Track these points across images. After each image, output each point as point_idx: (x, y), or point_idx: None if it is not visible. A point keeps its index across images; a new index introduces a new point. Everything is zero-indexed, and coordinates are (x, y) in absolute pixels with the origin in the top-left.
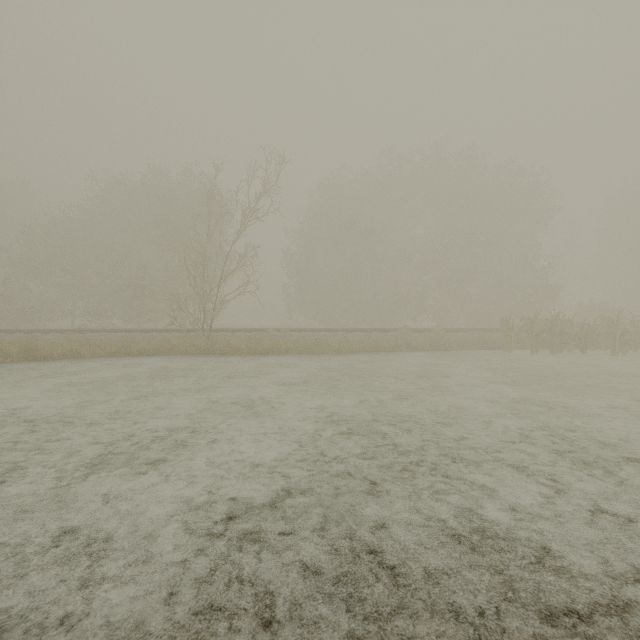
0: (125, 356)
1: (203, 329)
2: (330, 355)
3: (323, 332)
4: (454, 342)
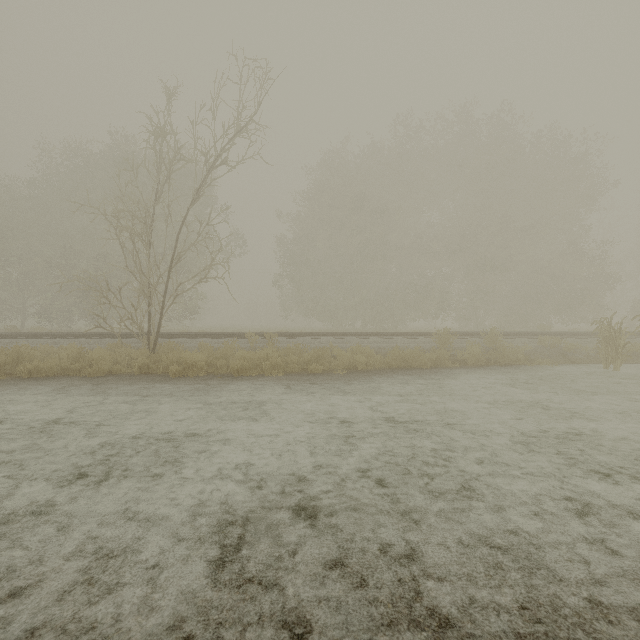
0: (0, 380)
1: (148, 334)
2: (339, 377)
3: (326, 337)
4: (520, 353)
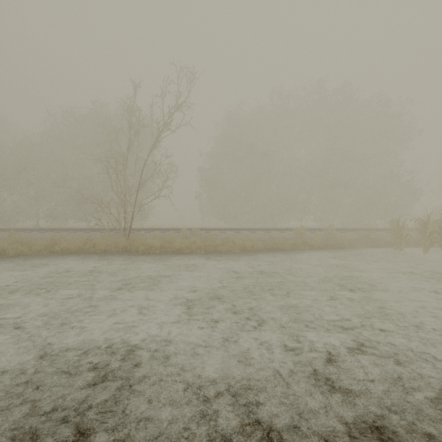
0: (47, 254)
1: (124, 229)
2: (236, 253)
3: (229, 231)
4: (346, 240)
